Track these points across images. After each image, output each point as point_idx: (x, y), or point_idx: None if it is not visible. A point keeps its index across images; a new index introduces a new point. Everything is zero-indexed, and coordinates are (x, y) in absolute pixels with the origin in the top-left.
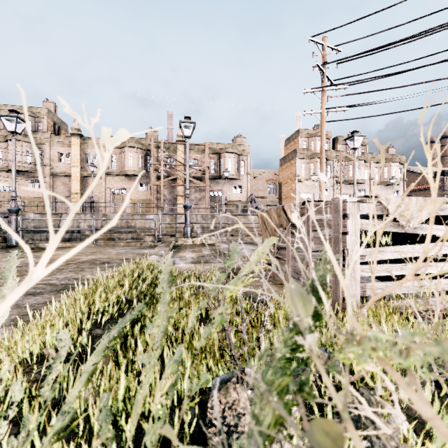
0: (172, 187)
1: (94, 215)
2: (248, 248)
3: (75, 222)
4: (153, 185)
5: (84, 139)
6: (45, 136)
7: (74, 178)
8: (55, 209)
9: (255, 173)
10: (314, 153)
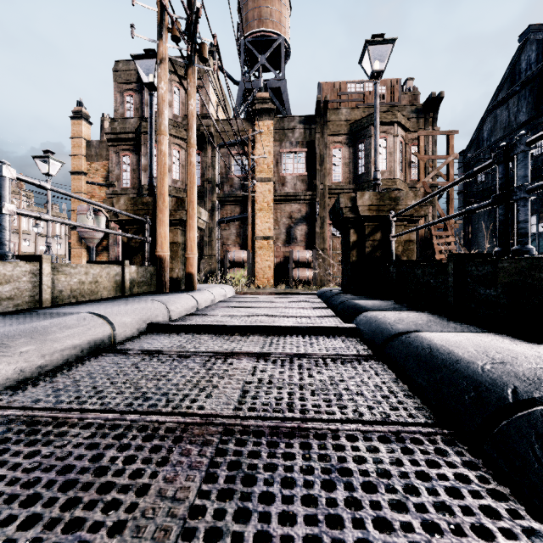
0: None
1: None
2: None
3: None
4: None
5: None
6: None
7: None
8: None
9: None
10: None
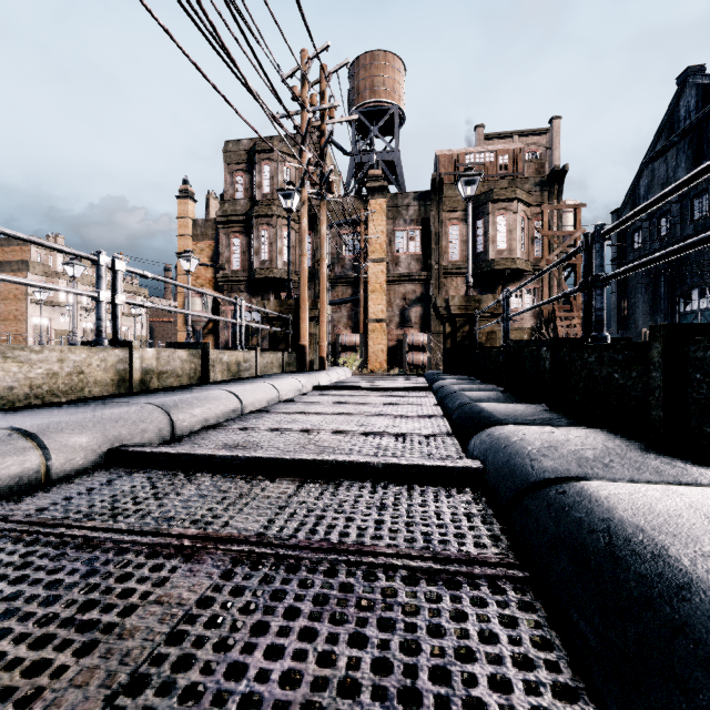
0: None
1: None
2: None
3: None
4: None
5: None
6: None
7: None
8: None
9: None
10: (54, 271)
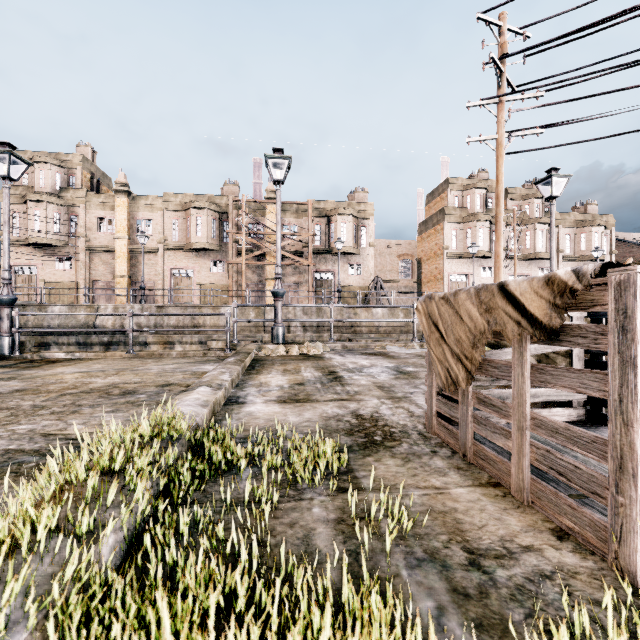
0: (259, 267)
1: (145, 308)
2: (380, 366)
3: (117, 318)
4: (232, 263)
5: (133, 198)
6: (78, 195)
7: (119, 255)
8: (93, 299)
9: (381, 245)
10: (472, 214)
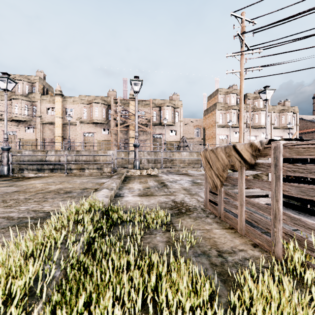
0: (126, 132)
1: (70, 152)
2: (185, 179)
3: (57, 156)
4: (113, 130)
5: (64, 98)
6: (37, 96)
7: (57, 125)
8: (44, 147)
9: (185, 121)
10: (229, 106)
